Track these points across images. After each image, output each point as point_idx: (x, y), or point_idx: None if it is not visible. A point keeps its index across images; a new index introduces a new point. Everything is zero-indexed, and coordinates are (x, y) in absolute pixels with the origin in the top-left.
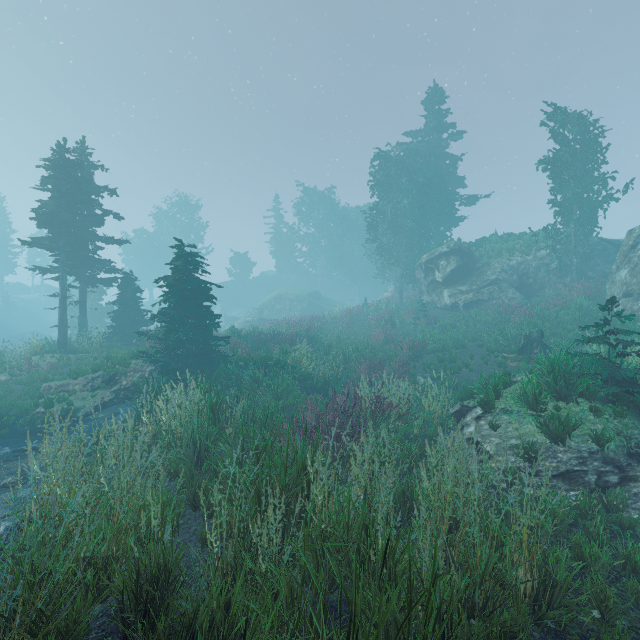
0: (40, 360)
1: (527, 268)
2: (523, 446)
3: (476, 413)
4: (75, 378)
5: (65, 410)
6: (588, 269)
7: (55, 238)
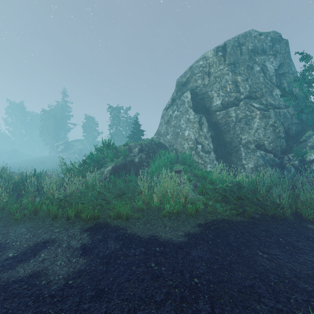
0: None
1: (82, 149)
2: None
3: None
4: None
5: None
6: None
7: None
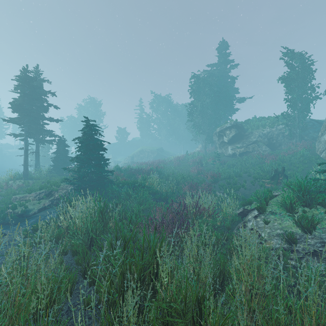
0: (13, 183)
1: (272, 135)
2: (286, 235)
3: (254, 214)
4: (30, 193)
5: (23, 211)
6: (305, 135)
7: (22, 118)
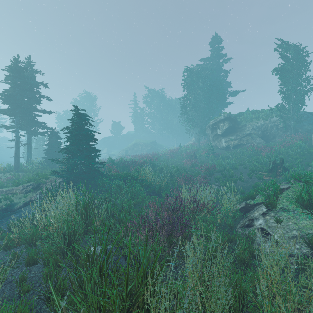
0: (3, 176)
1: (266, 127)
2: (308, 238)
3: (262, 210)
4: (17, 186)
5: (7, 205)
6: (299, 127)
7: (12, 109)
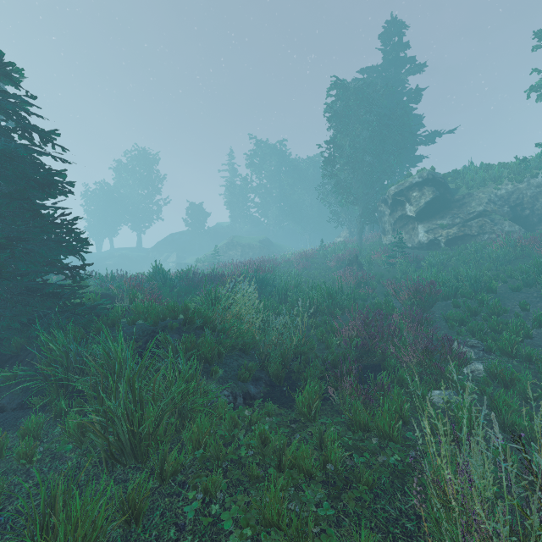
0: None
1: (520, 198)
2: None
3: None
4: None
5: None
6: None
7: None
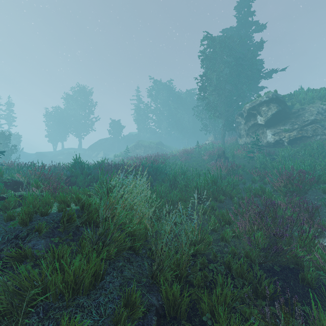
0: None
1: None
2: None
3: None
4: None
5: None
6: None
7: None
